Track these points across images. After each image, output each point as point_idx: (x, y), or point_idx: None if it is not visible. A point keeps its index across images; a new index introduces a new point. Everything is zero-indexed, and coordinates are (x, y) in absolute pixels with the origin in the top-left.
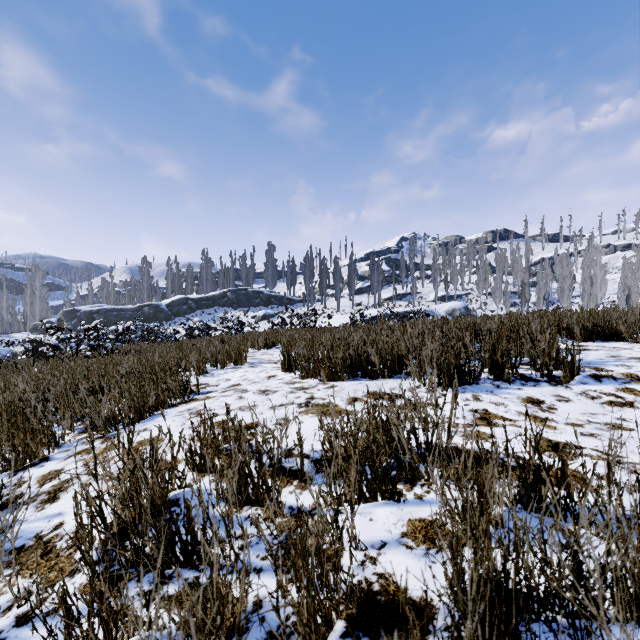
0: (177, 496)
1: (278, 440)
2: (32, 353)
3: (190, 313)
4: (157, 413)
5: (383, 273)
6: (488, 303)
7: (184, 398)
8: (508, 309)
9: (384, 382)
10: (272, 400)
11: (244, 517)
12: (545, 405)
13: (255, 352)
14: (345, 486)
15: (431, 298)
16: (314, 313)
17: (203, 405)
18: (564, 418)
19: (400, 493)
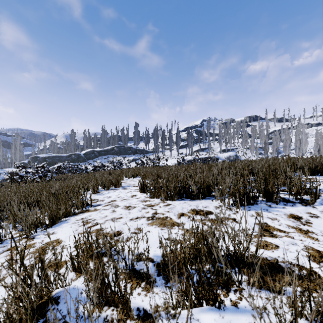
0: (58, 294)
1: (131, 250)
2: (11, 179)
3: (95, 158)
4: (65, 219)
5: (194, 137)
6: (247, 153)
7: (83, 209)
8: (257, 156)
9: (199, 202)
10: (132, 214)
11: (103, 318)
12: (303, 220)
13: (127, 179)
14: (178, 295)
15: (218, 150)
16: (158, 158)
17: (91, 216)
18: (320, 231)
19: (220, 302)
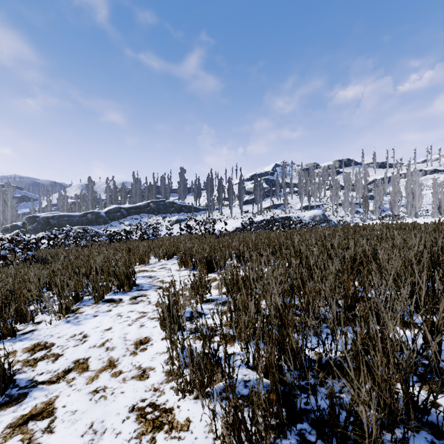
0: None
1: None
2: None
3: (122, 218)
4: None
5: (264, 189)
6: (338, 211)
7: None
8: (353, 215)
9: None
10: None
11: None
12: None
13: (155, 263)
14: None
15: (298, 207)
16: (213, 222)
17: None
18: None
19: None
